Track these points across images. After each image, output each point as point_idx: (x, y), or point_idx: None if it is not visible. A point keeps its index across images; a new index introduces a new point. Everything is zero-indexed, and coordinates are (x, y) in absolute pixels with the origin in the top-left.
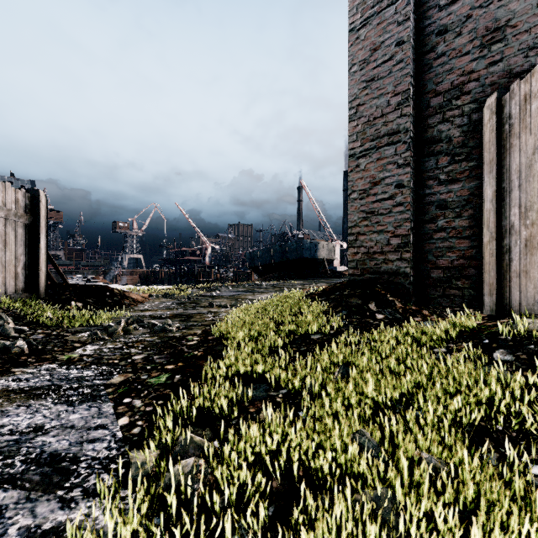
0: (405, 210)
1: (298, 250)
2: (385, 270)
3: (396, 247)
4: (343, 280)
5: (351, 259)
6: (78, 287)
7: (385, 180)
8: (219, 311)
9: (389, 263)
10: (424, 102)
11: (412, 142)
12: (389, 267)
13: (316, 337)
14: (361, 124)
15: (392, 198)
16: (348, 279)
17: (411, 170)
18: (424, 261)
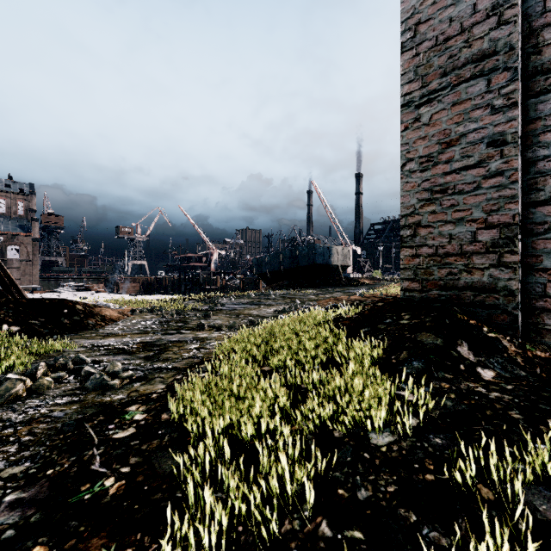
0: (508, 183)
1: (309, 255)
2: (468, 283)
3: (489, 246)
4: (361, 289)
5: (406, 265)
6: (24, 302)
7: (468, 136)
8: (209, 337)
9: (476, 272)
10: (537, 5)
11: (519, 68)
12: (476, 279)
13: (383, 441)
14: (424, 53)
15: (481, 165)
16: (400, 297)
17: (519, 114)
18: (537, 268)
